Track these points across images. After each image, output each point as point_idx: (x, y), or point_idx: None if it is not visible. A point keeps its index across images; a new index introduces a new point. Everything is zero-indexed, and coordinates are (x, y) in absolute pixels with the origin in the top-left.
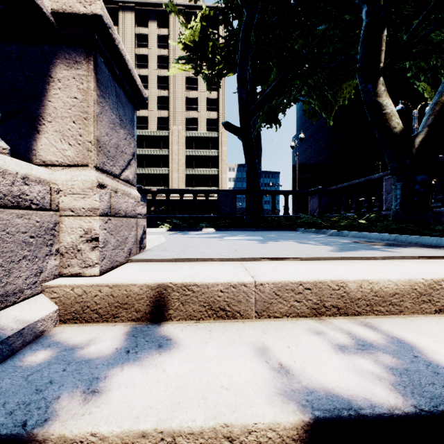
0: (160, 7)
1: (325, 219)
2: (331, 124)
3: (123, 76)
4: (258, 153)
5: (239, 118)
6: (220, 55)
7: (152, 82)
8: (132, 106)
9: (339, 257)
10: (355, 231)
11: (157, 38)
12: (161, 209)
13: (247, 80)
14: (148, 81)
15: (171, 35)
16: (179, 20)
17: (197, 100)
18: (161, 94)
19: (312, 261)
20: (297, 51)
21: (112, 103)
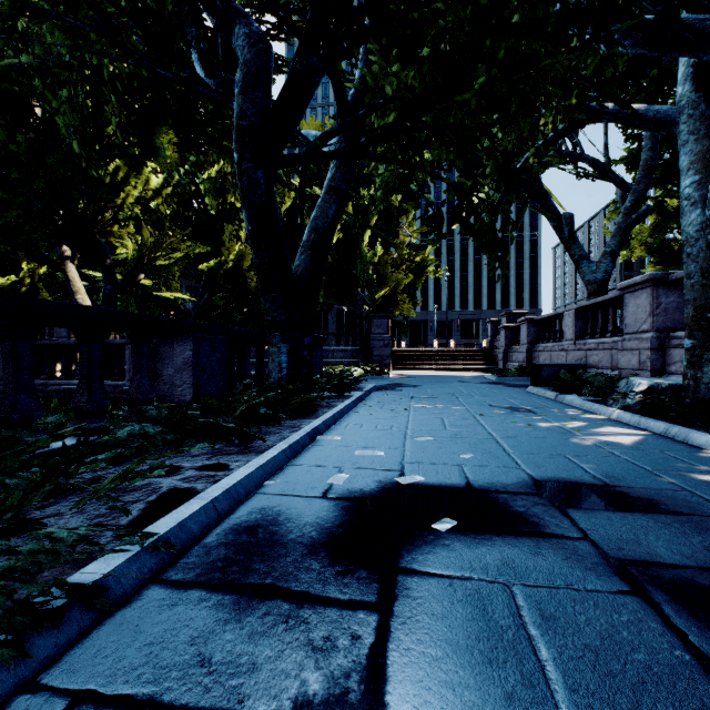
0: None
1: None
2: None
3: None
4: None
5: None
6: None
7: None
8: None
9: None
10: None
11: None
12: None
13: None
14: None
15: None
16: None
17: None
18: None
19: None
20: None
21: None
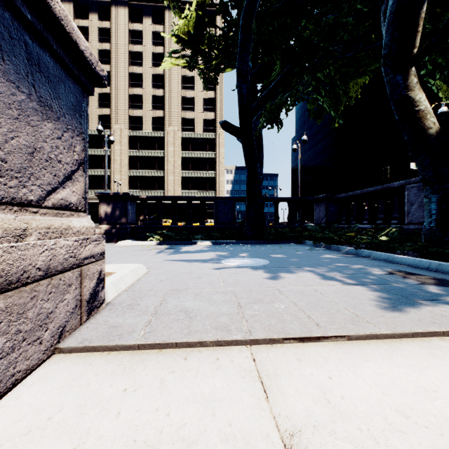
0: (155, 2)
1: (337, 233)
2: (336, 125)
3: (46, 29)
4: (259, 156)
5: (239, 117)
6: (218, 49)
7: (146, 81)
8: (76, 86)
9: (409, 332)
10: (376, 250)
11: (152, 35)
12: (151, 217)
13: (248, 74)
14: (142, 79)
15: (166, 32)
16: (172, 9)
17: (193, 100)
18: (156, 93)
19: (370, 346)
20: (305, 40)
21: (16, 70)
